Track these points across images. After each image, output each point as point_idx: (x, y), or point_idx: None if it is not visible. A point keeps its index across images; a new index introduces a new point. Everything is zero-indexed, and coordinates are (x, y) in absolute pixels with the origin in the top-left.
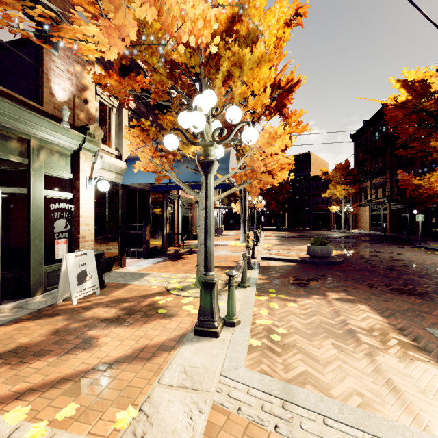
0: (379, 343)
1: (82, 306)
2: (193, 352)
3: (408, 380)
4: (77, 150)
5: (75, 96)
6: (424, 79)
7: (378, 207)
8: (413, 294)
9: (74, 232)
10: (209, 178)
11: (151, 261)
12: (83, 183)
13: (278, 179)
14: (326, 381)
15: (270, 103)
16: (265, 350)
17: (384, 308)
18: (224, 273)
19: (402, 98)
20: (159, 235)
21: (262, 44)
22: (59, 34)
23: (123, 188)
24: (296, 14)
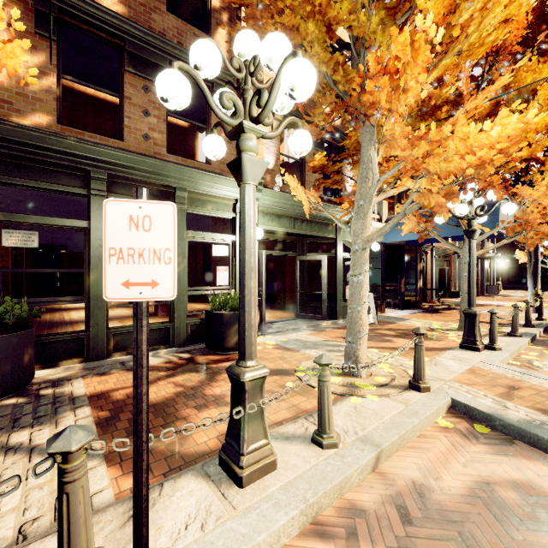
0: None
1: (370, 328)
2: (459, 353)
3: None
4: None
5: None
6: None
7: None
8: None
9: None
10: (471, 242)
11: (407, 312)
12: None
13: None
14: None
15: None
16: (523, 367)
17: None
18: None
19: None
20: (412, 288)
21: (535, 103)
22: None
23: (383, 246)
24: None
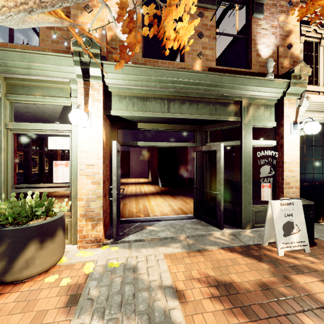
0: None
1: (289, 261)
2: None
3: None
4: (280, 98)
5: (278, 47)
6: None
7: None
8: None
9: (278, 177)
10: None
11: None
12: (286, 129)
13: None
14: None
15: None
16: None
17: None
18: None
19: None
20: None
21: None
22: None
23: None
24: None
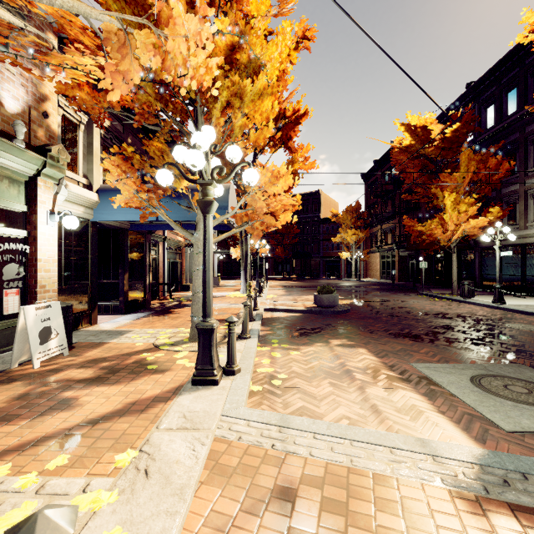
0: (371, 378)
1: (47, 369)
2: (191, 400)
3: (389, 404)
4: (34, 176)
5: (31, 108)
6: (425, 125)
7: (388, 254)
8: (408, 337)
9: (30, 280)
10: (207, 219)
11: (131, 317)
12: (42, 218)
13: (282, 221)
14: (321, 412)
15: (275, 134)
16: (266, 394)
17: (380, 350)
18: (222, 326)
19: (407, 142)
20: (140, 285)
21: (264, 76)
22: (45, 59)
23: (94, 226)
24: (303, 37)
